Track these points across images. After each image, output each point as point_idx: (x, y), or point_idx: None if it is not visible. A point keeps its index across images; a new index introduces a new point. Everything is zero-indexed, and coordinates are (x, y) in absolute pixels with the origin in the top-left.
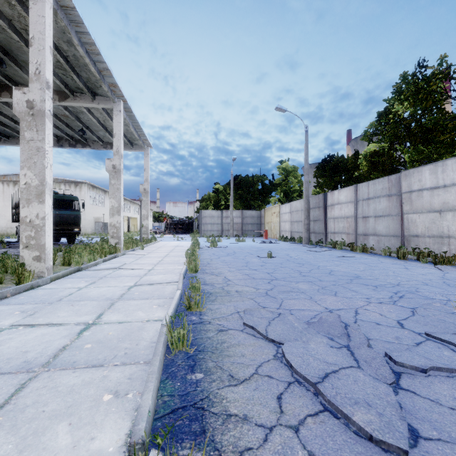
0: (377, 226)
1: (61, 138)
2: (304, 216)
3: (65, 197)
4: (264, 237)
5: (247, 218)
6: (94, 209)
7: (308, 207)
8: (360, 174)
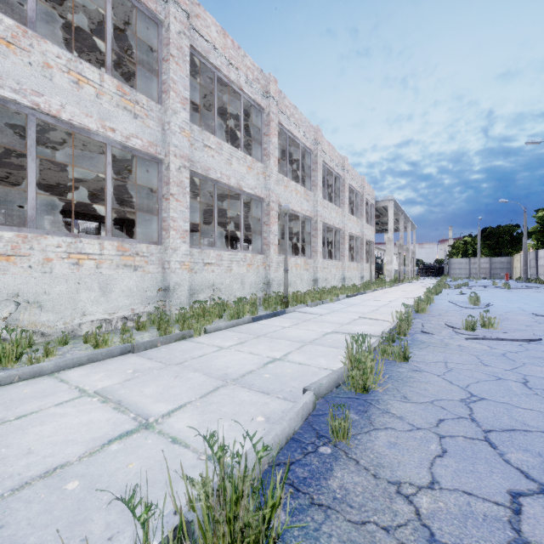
0: None
1: None
2: (522, 265)
3: (376, 258)
4: (505, 279)
5: (495, 263)
6: None
7: (526, 259)
8: None
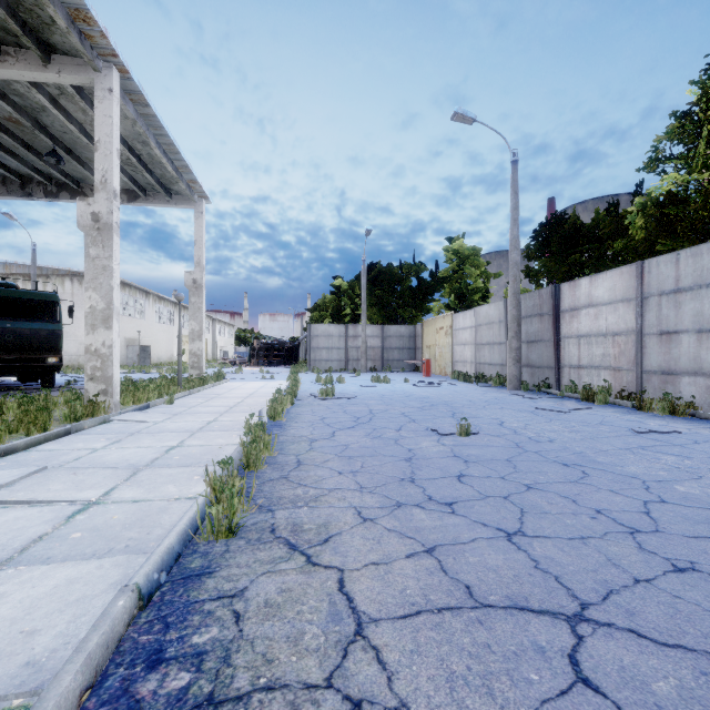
0: (705, 353)
1: (29, 180)
2: (510, 334)
3: (28, 295)
4: (424, 373)
5: (391, 338)
6: (125, 322)
7: (519, 315)
8: (624, 248)
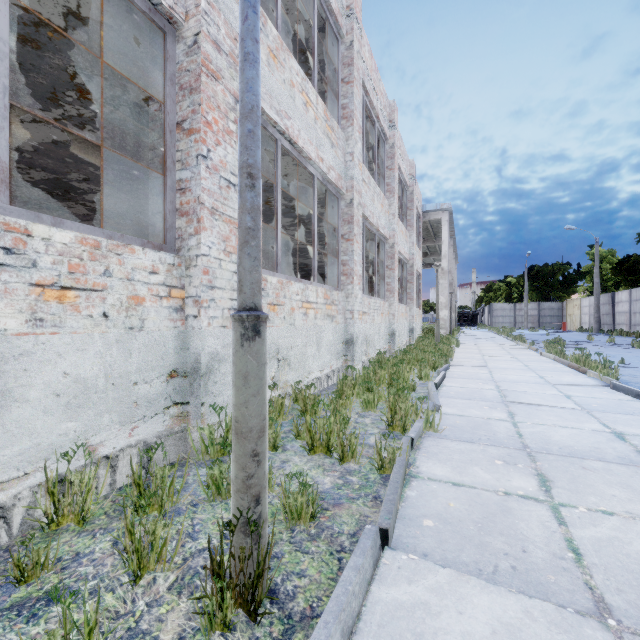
0: (639, 319)
1: None
2: (594, 311)
3: None
4: (562, 329)
5: (545, 310)
6: None
7: (598, 304)
8: None
